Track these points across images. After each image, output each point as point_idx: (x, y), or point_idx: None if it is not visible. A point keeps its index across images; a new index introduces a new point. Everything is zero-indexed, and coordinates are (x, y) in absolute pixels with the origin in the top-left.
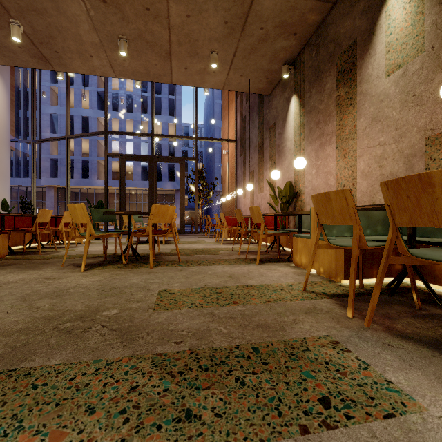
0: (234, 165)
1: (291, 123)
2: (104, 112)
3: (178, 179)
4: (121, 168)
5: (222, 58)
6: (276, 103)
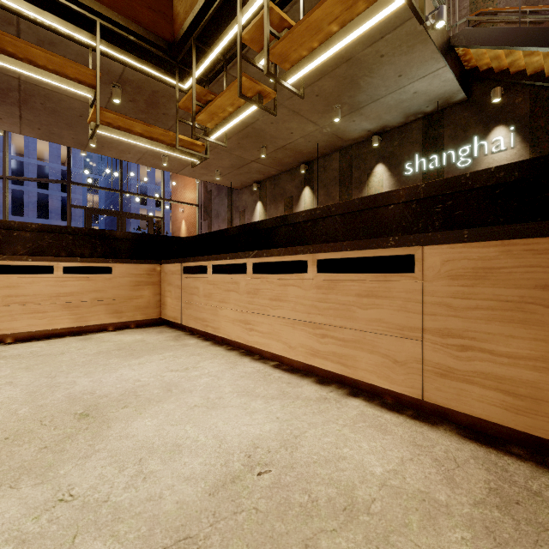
0: (195, 225)
1: (257, 217)
2: (68, 162)
3: (77, 219)
4: (88, 221)
5: (221, 172)
6: (245, 198)
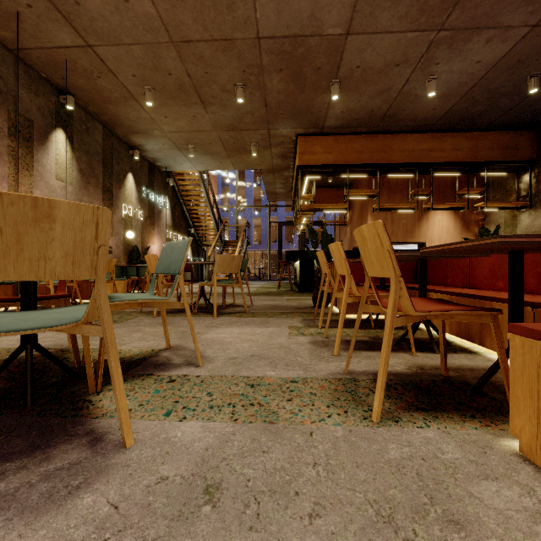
0: None
1: None
2: None
3: None
4: None
5: None
6: None
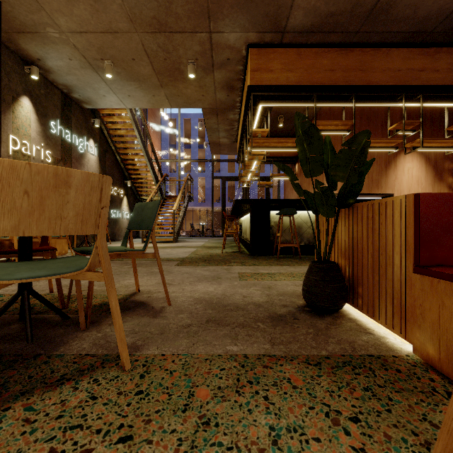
0: None
1: None
2: None
3: None
4: None
5: None
6: None
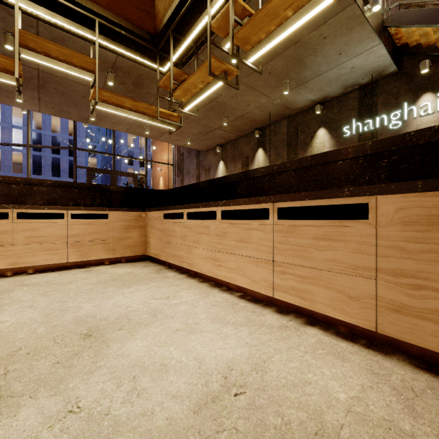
0: (170, 181)
1: (220, 173)
2: (74, 133)
3: (81, 177)
4: (89, 178)
5: (191, 138)
6: (210, 158)
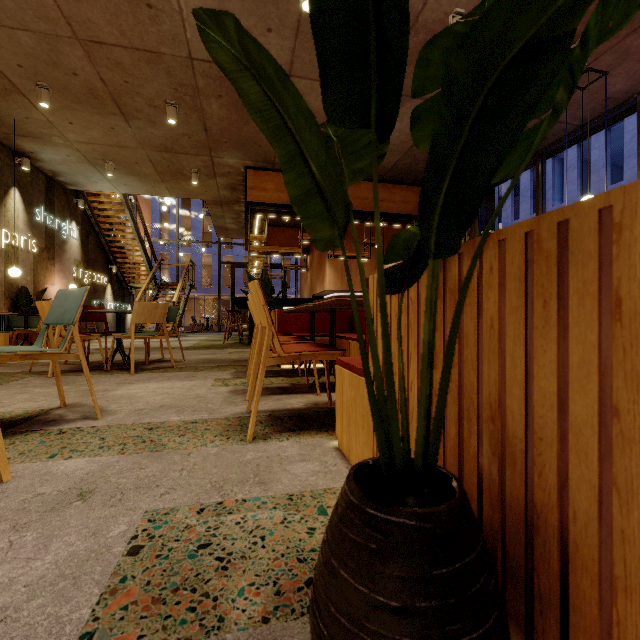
0: None
1: None
2: None
3: None
4: None
5: None
6: None
